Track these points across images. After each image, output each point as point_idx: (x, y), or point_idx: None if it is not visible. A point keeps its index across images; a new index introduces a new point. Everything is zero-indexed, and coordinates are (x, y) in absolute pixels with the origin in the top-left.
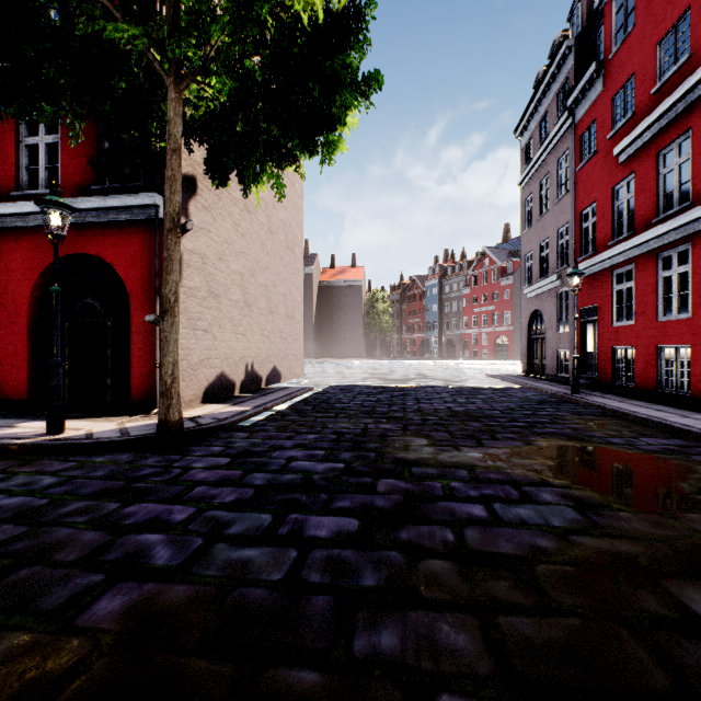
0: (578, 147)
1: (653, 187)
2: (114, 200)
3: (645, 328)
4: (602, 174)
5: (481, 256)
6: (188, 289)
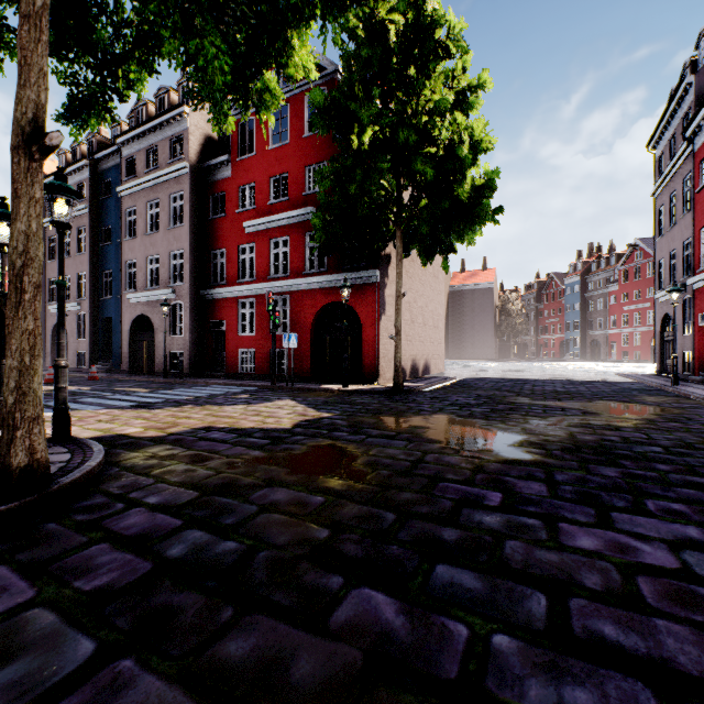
0: (697, 172)
1: None
2: (356, 275)
3: None
4: None
5: (632, 249)
6: (388, 317)
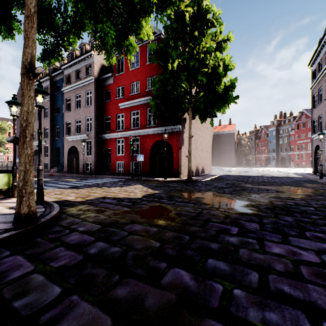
0: None
1: None
2: (170, 127)
3: None
4: None
5: (301, 114)
6: (185, 147)
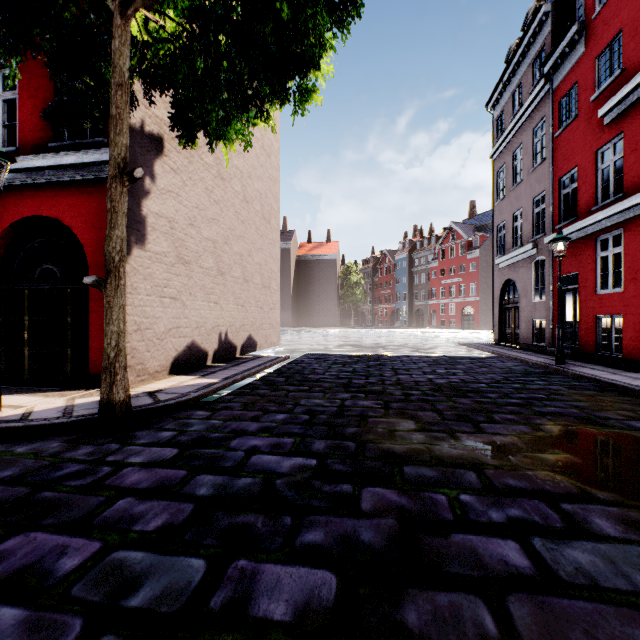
0: (556, 113)
1: None
2: (71, 157)
3: (637, 295)
4: (585, 138)
5: (448, 231)
6: (154, 254)
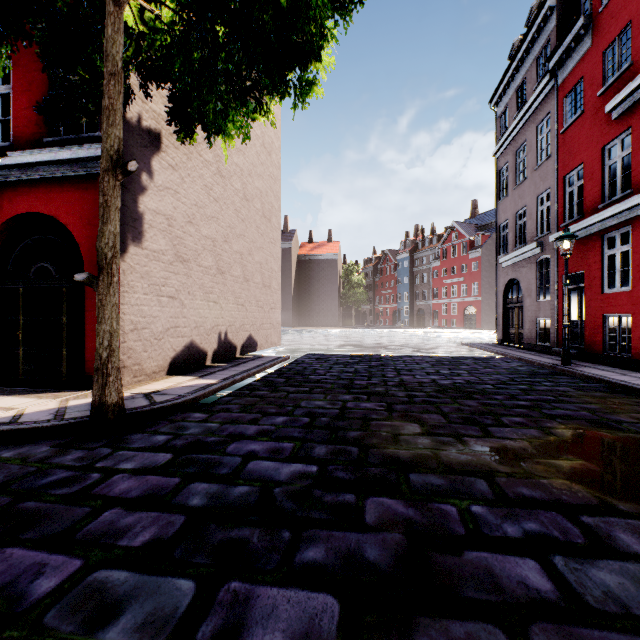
0: (562, 109)
1: None
2: (65, 152)
3: None
4: (591, 134)
5: (450, 231)
6: (151, 252)
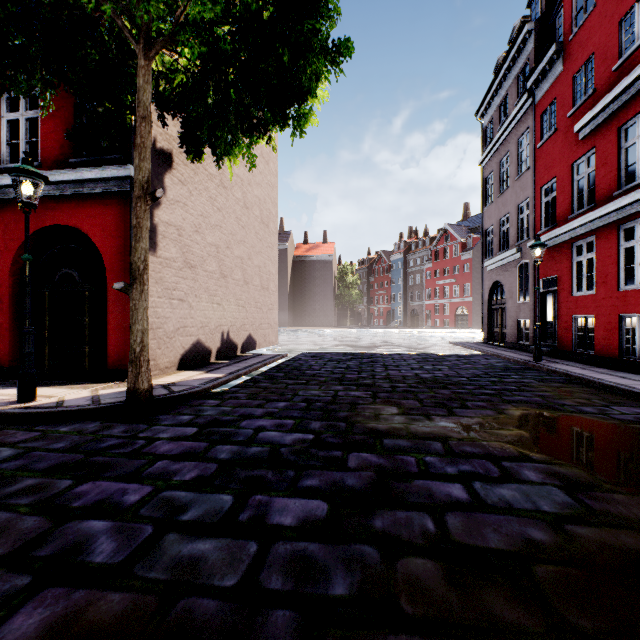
0: (538, 126)
1: (614, 161)
2: (90, 173)
3: (606, 297)
4: (563, 151)
5: (442, 233)
6: (164, 260)
